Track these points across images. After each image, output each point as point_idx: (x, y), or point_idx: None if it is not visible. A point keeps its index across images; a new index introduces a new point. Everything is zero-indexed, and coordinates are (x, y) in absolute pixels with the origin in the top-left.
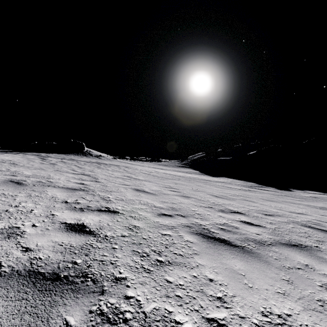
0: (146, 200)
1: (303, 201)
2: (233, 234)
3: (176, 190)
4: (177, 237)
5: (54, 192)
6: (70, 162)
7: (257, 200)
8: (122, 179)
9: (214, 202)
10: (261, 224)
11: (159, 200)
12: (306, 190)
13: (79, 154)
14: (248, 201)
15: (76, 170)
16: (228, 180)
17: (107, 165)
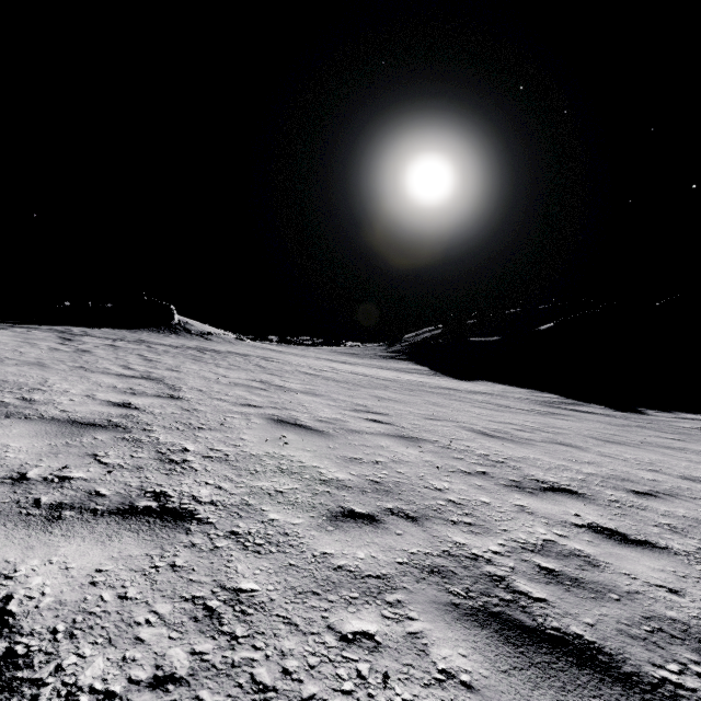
0: (298, 456)
1: (686, 440)
2: (596, 600)
3: (382, 418)
4: (404, 651)
5: (10, 437)
6: (130, 348)
7: (584, 442)
8: (247, 388)
9: (486, 454)
10: (650, 537)
11: (336, 454)
12: (678, 411)
13: (161, 330)
14: (565, 446)
15: (134, 368)
16: (496, 388)
17: (219, 355)
